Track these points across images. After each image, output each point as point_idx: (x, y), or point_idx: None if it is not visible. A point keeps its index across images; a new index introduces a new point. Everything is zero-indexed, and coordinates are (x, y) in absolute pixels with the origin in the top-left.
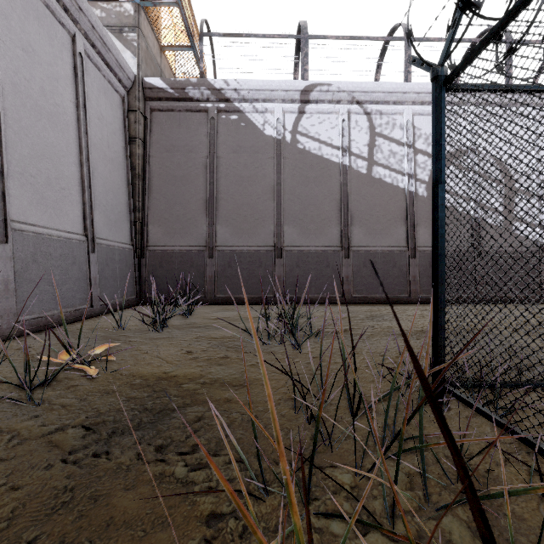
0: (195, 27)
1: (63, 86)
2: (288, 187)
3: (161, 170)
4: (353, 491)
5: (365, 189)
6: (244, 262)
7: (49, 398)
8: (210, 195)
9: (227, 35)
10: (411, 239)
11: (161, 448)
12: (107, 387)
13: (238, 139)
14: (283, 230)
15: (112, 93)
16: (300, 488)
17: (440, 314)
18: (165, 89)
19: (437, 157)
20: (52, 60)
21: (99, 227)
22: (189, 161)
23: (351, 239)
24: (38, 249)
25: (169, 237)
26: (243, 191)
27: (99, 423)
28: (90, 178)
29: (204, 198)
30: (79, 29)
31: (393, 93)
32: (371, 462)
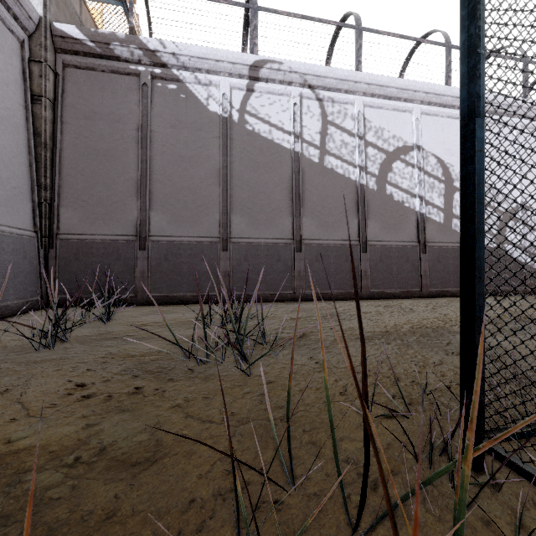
0: None
1: None
2: (235, 171)
3: (78, 140)
4: None
5: (317, 179)
6: (184, 255)
7: None
8: (142, 175)
9: None
10: (363, 233)
11: None
12: None
13: (177, 113)
14: (230, 220)
15: (3, 32)
16: None
17: (478, 326)
18: (83, 41)
19: (471, 75)
20: None
21: None
22: (116, 133)
23: (303, 231)
24: None
25: (88, 223)
26: (183, 173)
27: None
28: None
29: (134, 178)
30: None
31: (345, 81)
32: None
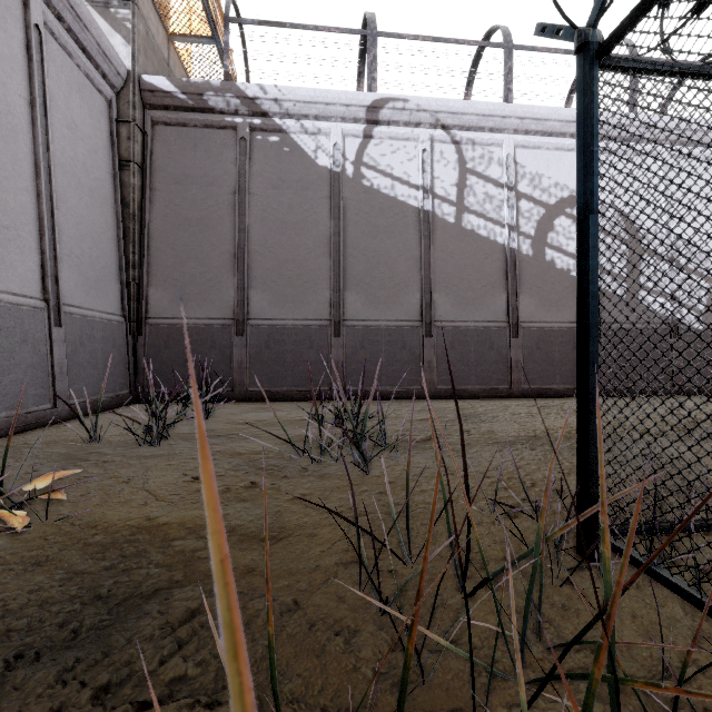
0: (218, 12)
1: (7, 71)
2: (350, 238)
3: (168, 209)
4: None
5: (452, 245)
6: (288, 341)
7: None
8: (239, 247)
9: (264, 23)
10: (513, 311)
11: (107, 691)
12: (39, 551)
13: (280, 170)
14: (343, 298)
15: (92, 93)
16: None
17: (591, 419)
18: (173, 94)
19: (586, 172)
20: None
21: (68, 288)
22: (210, 199)
23: (435, 311)
24: None
25: (180, 306)
26: (287, 243)
27: None
28: (53, 215)
29: (231, 251)
30: None
31: (489, 117)
32: (503, 703)
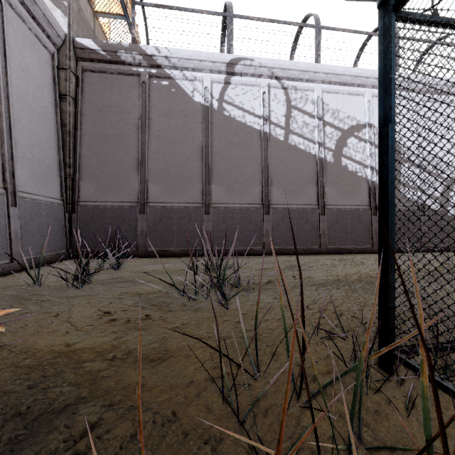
0: None
1: None
2: (215, 150)
3: (93, 128)
4: None
5: (282, 154)
6: (174, 217)
7: None
8: (142, 155)
9: (158, 6)
10: (321, 198)
11: None
12: None
13: (169, 104)
14: (211, 189)
15: (40, 48)
16: None
17: (390, 271)
18: (97, 51)
19: (386, 93)
20: None
21: (22, 180)
22: (122, 122)
23: (271, 197)
24: None
25: (101, 193)
26: (174, 152)
27: None
28: (11, 129)
29: (136, 157)
30: None
31: (306, 72)
32: None
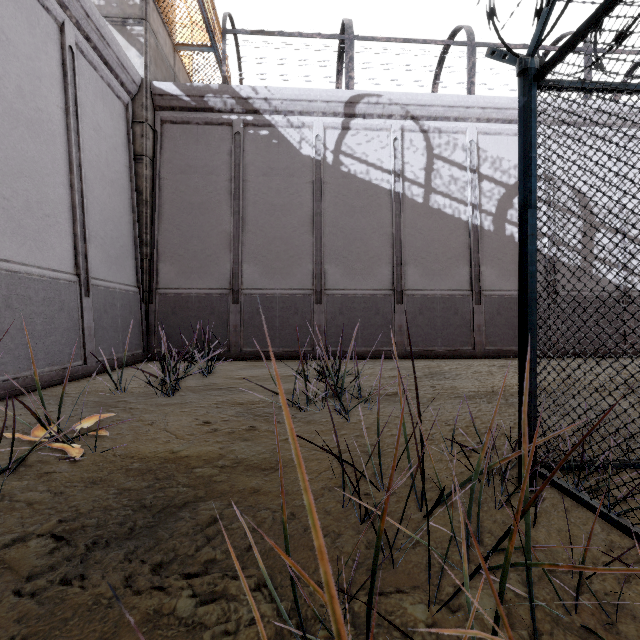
0: (216, 23)
1: (47, 86)
2: (330, 218)
3: (175, 195)
4: (430, 633)
5: (421, 222)
6: (276, 308)
7: (12, 491)
8: (235, 227)
9: (255, 32)
10: (476, 281)
11: (161, 567)
12: (94, 474)
13: (269, 160)
14: (324, 270)
15: (113, 100)
16: (356, 629)
17: (530, 375)
18: (179, 97)
19: (525, 174)
20: (33, 53)
21: (94, 264)
22: (210, 185)
23: (405, 281)
24: (13, 291)
25: (184, 278)
26: (275, 222)
27: (77, 530)
28: (83, 204)
29: (227, 230)
30: (69, 16)
31: (454, 108)
32: (450, 584)
